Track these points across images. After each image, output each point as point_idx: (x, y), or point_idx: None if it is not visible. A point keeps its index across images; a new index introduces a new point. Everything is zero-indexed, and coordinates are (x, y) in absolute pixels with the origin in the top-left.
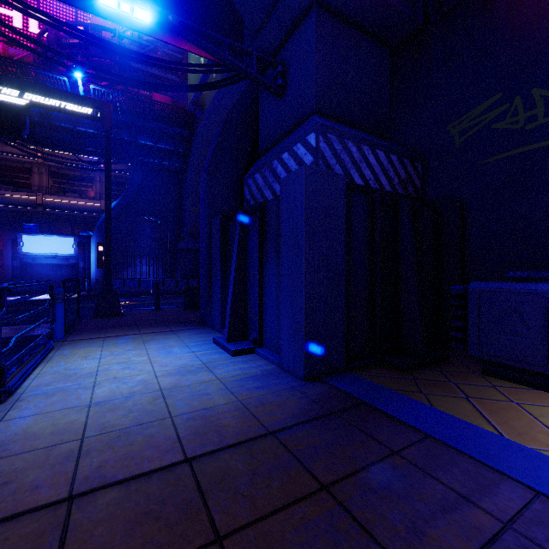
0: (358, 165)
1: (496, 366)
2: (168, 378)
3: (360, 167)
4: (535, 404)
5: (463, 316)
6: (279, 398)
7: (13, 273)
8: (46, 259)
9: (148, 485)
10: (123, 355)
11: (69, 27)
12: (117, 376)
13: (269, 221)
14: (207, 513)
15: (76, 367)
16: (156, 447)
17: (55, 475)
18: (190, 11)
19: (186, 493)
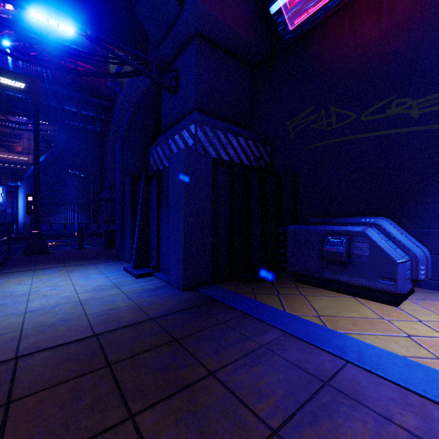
0: (225, 147)
1: (301, 276)
2: (86, 294)
3: (227, 148)
4: (313, 295)
5: (286, 247)
6: (162, 301)
7: None
8: None
9: (68, 348)
10: (51, 281)
11: (2, 19)
12: (46, 294)
13: (164, 183)
14: (104, 356)
15: (12, 290)
16: (74, 330)
17: (4, 349)
18: (107, 16)
19: (92, 349)
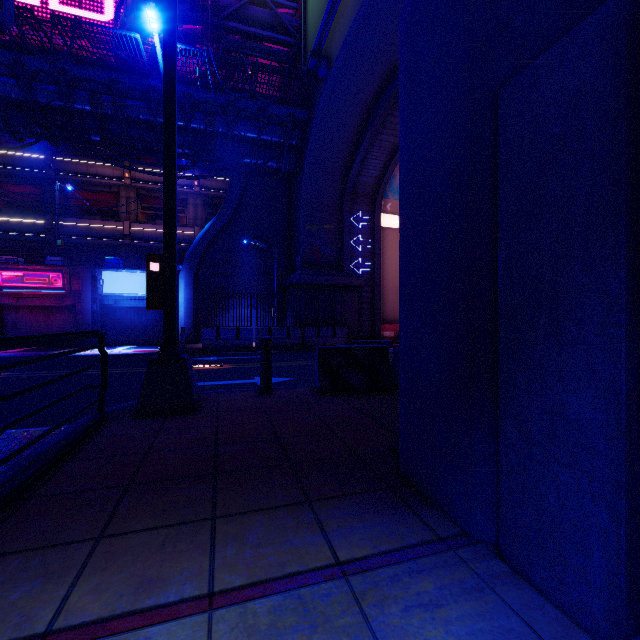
0: None
1: None
2: None
3: None
4: None
5: None
6: None
7: (93, 318)
8: (130, 301)
9: None
10: None
11: None
12: None
13: None
14: None
15: None
16: None
17: None
18: None
19: None
